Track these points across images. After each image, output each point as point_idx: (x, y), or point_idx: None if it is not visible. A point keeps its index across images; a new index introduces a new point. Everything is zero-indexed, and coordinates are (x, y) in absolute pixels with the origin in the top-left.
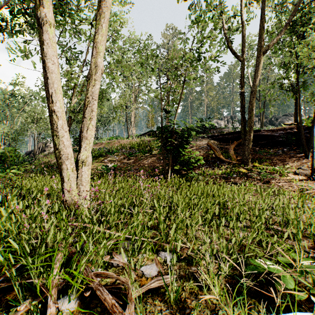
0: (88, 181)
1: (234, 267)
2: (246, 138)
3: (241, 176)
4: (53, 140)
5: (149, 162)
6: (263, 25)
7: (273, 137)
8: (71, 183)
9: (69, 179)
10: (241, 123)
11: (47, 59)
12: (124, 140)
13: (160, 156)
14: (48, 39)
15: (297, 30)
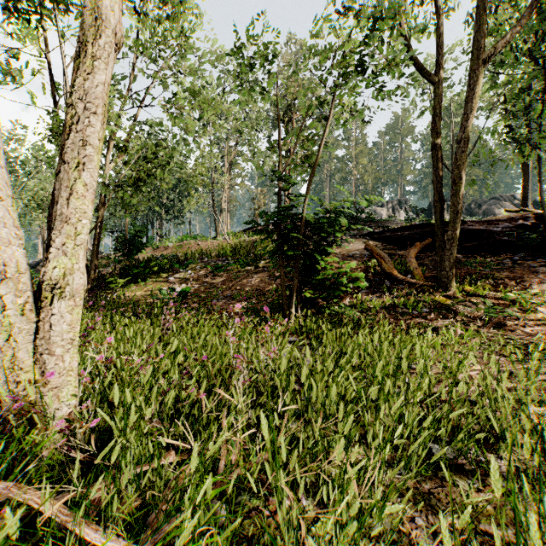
0: (73, 342)
1: None
2: (447, 234)
3: (440, 312)
4: None
5: (254, 283)
6: (482, 5)
7: (491, 235)
8: (17, 350)
9: (10, 339)
10: (436, 206)
11: None
12: (207, 241)
13: (274, 270)
14: None
15: None
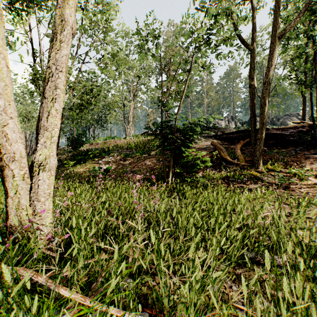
0: (50, 195)
1: None
2: (257, 136)
3: (253, 180)
4: None
5: (147, 164)
6: (277, 6)
7: (283, 136)
8: (21, 199)
9: (16, 192)
10: (251, 120)
11: None
12: (121, 140)
13: (159, 157)
14: None
15: (314, 13)
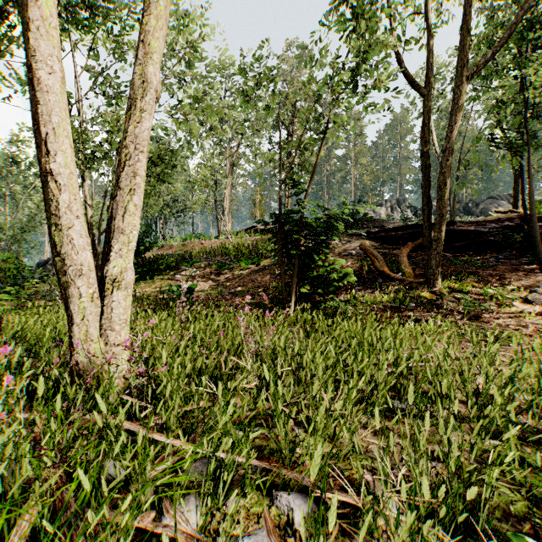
0: (126, 322)
1: (458, 540)
2: (433, 235)
3: (425, 307)
4: (50, 234)
5: (256, 280)
6: (464, 27)
7: (479, 235)
8: (89, 327)
9: (83, 318)
10: (424, 209)
11: (36, 62)
12: (211, 241)
13: (275, 268)
14: (38, 19)
15: (525, 37)
